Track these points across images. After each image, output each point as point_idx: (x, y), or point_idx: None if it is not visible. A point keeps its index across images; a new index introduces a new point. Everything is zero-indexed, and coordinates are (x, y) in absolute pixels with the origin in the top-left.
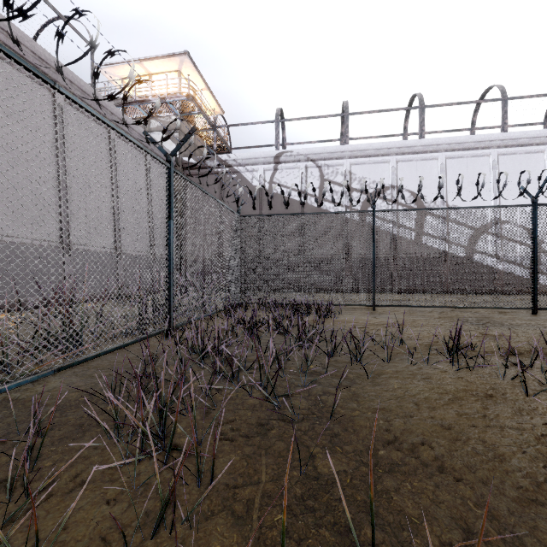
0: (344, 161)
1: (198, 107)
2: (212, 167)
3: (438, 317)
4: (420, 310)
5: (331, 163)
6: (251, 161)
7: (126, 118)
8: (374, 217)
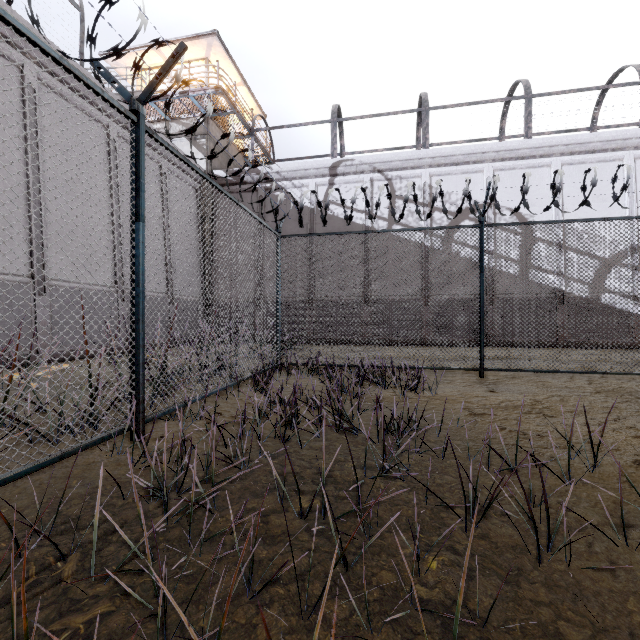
0: (423, 172)
1: (231, 103)
2: (249, 182)
3: (594, 391)
4: (553, 377)
5: (404, 174)
6: (300, 174)
7: None
8: (483, 235)
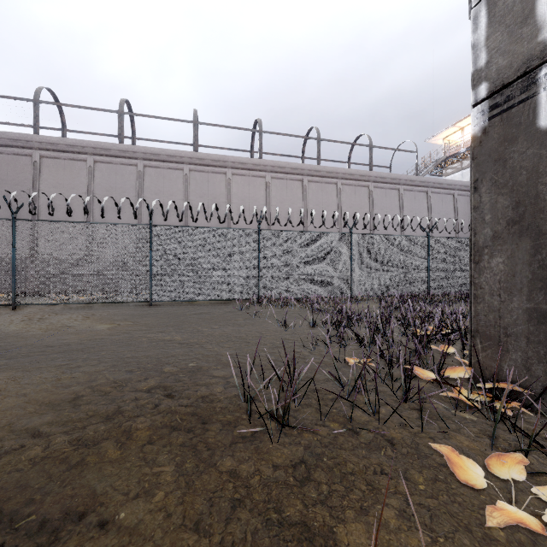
0: None
1: None
2: None
3: None
4: None
5: None
6: None
7: (437, 180)
8: None
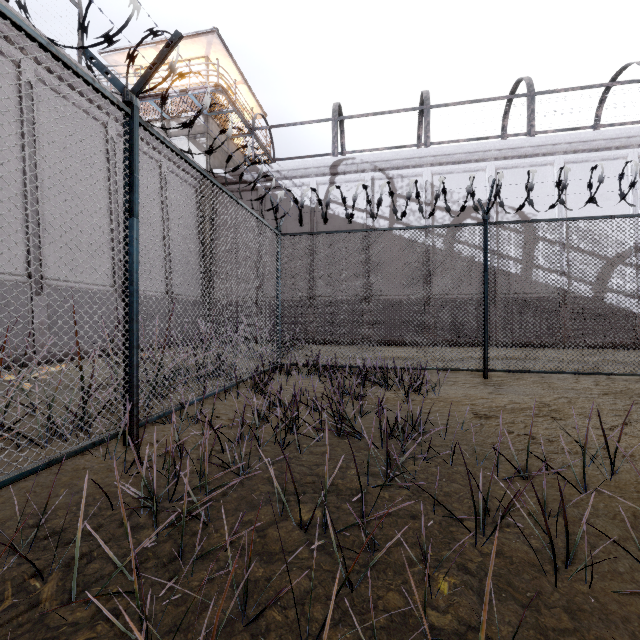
0: (424, 170)
1: (231, 102)
2: (249, 181)
3: (602, 393)
4: (559, 378)
5: (406, 173)
6: (300, 173)
7: None
8: (487, 233)
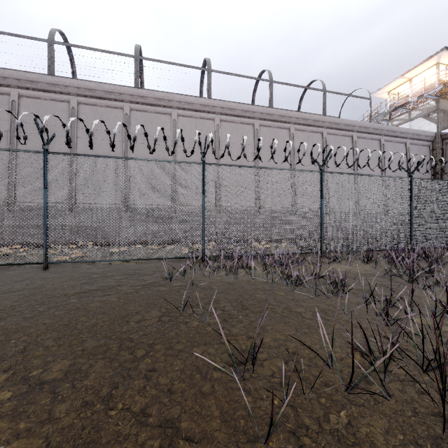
0: None
1: None
2: None
3: None
4: None
5: None
6: None
7: (390, 128)
8: None
